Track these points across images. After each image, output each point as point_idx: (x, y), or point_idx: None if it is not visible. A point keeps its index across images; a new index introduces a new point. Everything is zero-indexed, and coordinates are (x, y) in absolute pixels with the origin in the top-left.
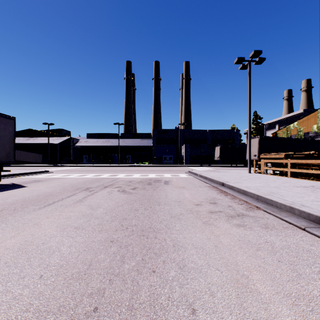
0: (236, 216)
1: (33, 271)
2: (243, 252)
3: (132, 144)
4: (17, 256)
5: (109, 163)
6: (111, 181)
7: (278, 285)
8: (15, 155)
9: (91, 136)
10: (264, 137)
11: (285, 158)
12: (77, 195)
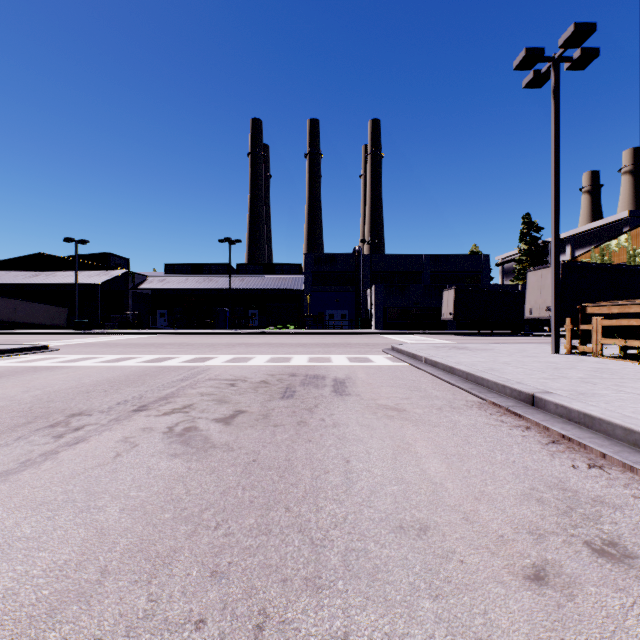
0: None
1: None
2: None
3: (260, 287)
4: None
5: (209, 327)
6: (178, 382)
7: None
8: None
9: (173, 269)
10: (574, 264)
11: None
12: None
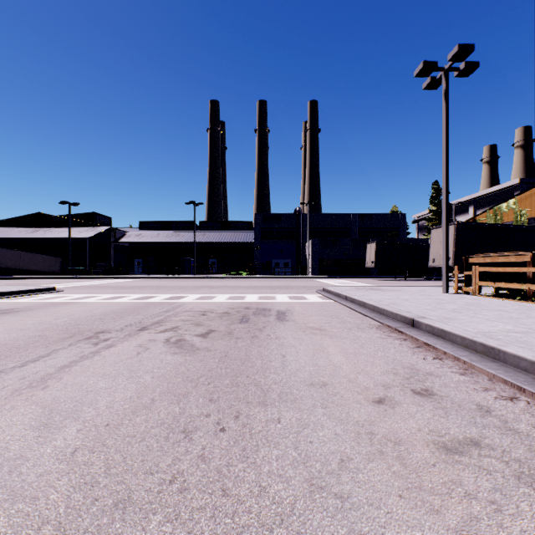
0: None
1: None
2: None
3: (218, 240)
4: None
5: (177, 273)
6: (164, 313)
7: None
8: None
9: (147, 226)
10: (466, 223)
11: (533, 263)
12: (51, 358)
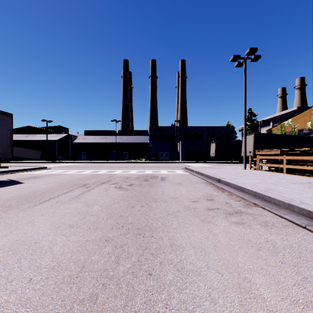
0: (234, 214)
1: (22, 273)
2: (243, 253)
3: (129, 141)
4: (7, 257)
5: (106, 160)
6: (108, 178)
7: (283, 290)
8: (12, 152)
9: (89, 133)
10: (259, 134)
11: (281, 154)
12: (73, 192)
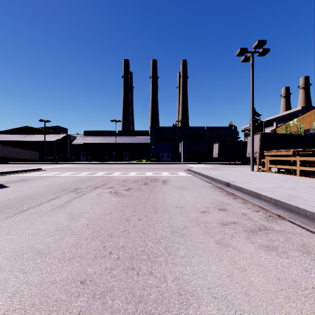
0: (257, 231)
1: None
2: (296, 311)
3: (129, 142)
4: None
5: (106, 161)
6: (104, 180)
7: None
8: None
9: (88, 133)
10: (266, 133)
11: (293, 155)
12: (60, 198)
